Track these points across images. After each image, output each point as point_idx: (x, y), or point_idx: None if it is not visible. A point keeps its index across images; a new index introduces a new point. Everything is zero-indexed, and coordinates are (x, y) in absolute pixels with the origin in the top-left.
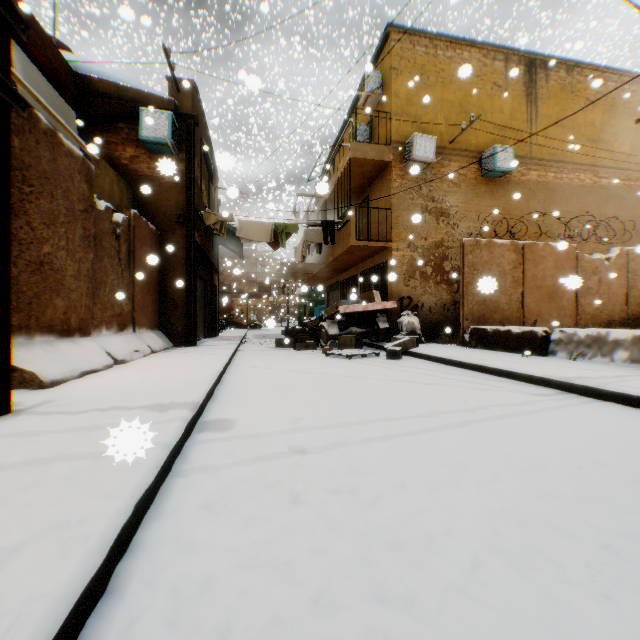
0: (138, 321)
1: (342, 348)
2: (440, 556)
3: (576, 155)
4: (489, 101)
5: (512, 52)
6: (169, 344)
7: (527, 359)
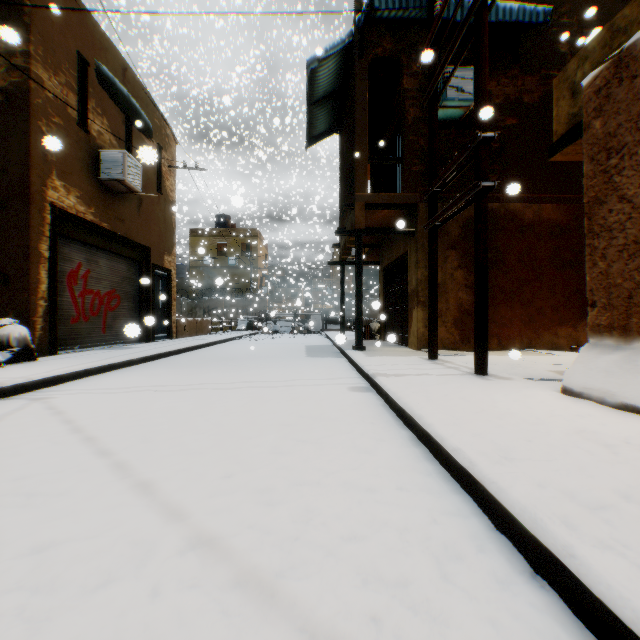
0: None
1: None
2: (291, 369)
3: None
4: None
5: None
6: None
7: None
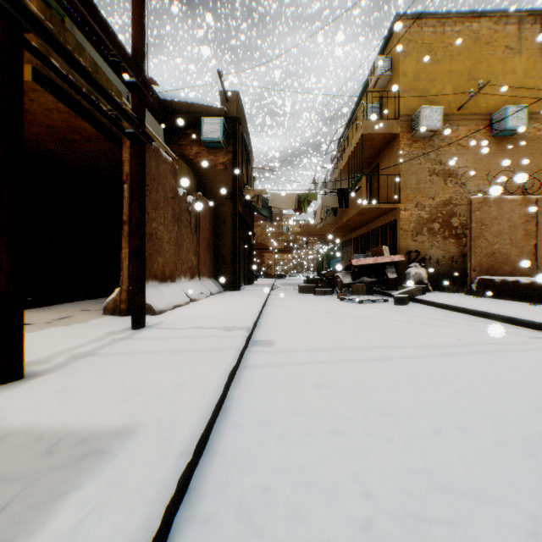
0: (201, 272)
1: (354, 294)
2: (414, 423)
3: None
4: (499, 65)
5: (525, 14)
6: (221, 289)
7: (533, 307)
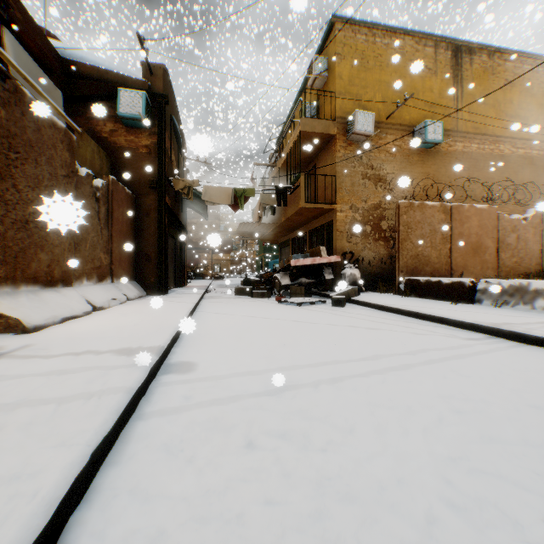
0: (116, 273)
1: (293, 296)
2: (393, 509)
3: (496, 129)
4: (421, 82)
5: (441, 39)
6: (143, 293)
7: (456, 306)
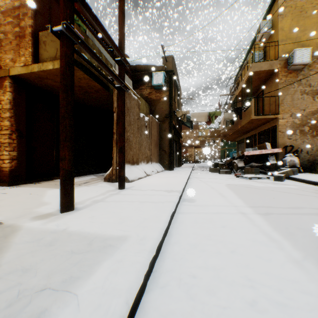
0: (152, 159)
1: (246, 174)
2: (286, 253)
3: None
4: None
5: None
6: (163, 169)
7: None
